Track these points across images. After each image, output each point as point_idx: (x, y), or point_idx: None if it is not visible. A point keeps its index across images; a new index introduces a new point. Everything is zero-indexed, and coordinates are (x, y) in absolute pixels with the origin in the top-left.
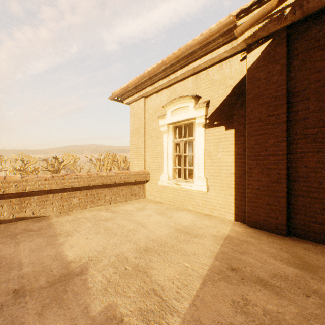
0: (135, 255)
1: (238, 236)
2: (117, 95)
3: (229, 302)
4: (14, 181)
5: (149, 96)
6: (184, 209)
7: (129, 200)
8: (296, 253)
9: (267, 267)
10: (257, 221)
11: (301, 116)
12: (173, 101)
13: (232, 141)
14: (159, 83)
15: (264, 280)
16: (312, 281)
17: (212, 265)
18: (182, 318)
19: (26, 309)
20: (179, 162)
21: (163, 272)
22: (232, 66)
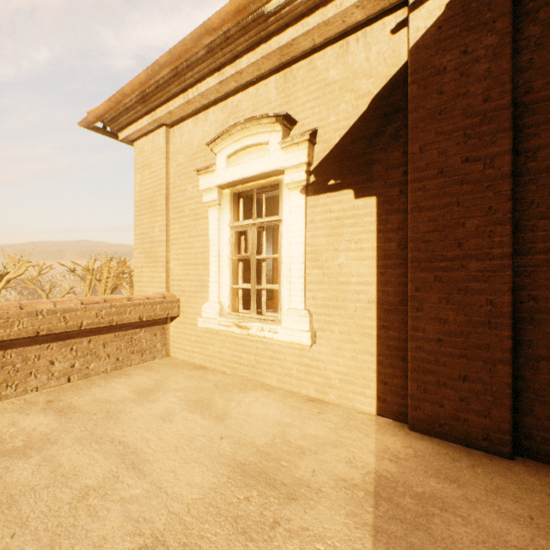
0: None
1: (406, 475)
2: (100, 117)
3: None
4: None
5: (178, 123)
6: (258, 385)
7: (125, 367)
8: None
9: None
10: (435, 418)
11: (546, 161)
12: (233, 131)
13: (371, 224)
14: (198, 89)
15: None
16: None
17: None
18: None
19: None
20: (246, 274)
21: None
22: (372, 46)
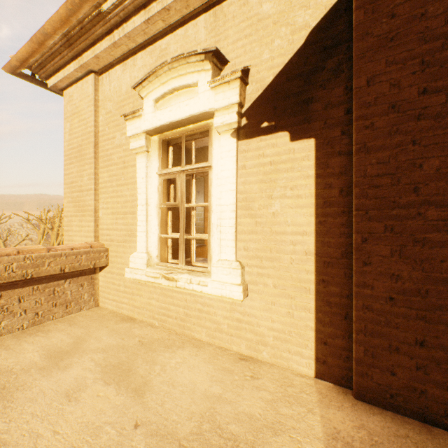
0: None
1: None
2: (23, 60)
3: None
4: None
5: (106, 70)
6: (186, 340)
7: (46, 321)
8: None
9: None
10: (386, 387)
11: None
12: (160, 72)
13: (309, 169)
14: (124, 29)
15: None
16: None
17: None
18: None
19: None
20: (176, 223)
21: None
22: None
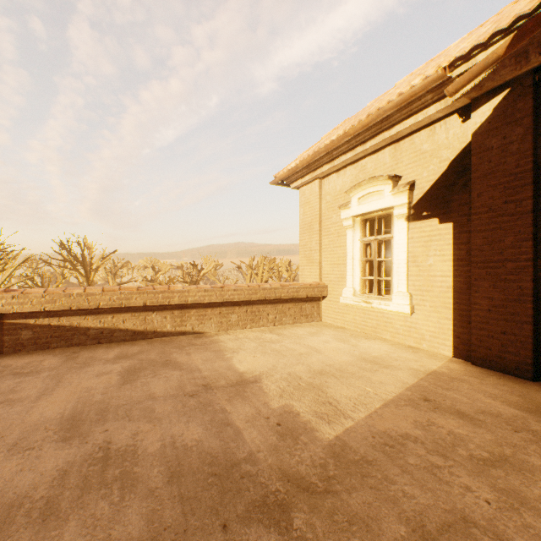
0: (308, 375)
1: (451, 373)
2: (282, 179)
3: (410, 421)
4: (177, 291)
5: (326, 176)
6: (377, 338)
7: (298, 323)
8: (533, 398)
9: (476, 404)
10: (486, 357)
11: None
12: (361, 184)
13: (449, 240)
14: (340, 159)
15: (464, 413)
16: (535, 423)
17: (400, 393)
18: (355, 422)
19: (217, 396)
20: (371, 270)
21: (340, 391)
22: (450, 130)
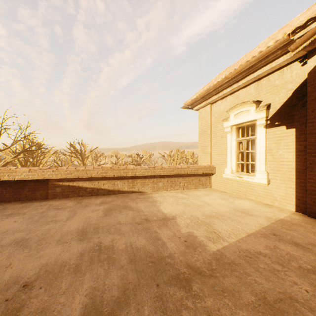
0: (203, 217)
1: (292, 221)
2: (188, 105)
3: (262, 245)
4: (130, 169)
5: (214, 102)
6: (246, 198)
7: (197, 188)
8: None
9: (307, 239)
10: None
11: None
12: (236, 107)
13: (293, 139)
14: (223, 92)
15: (298, 243)
16: None
17: (258, 230)
18: (229, 243)
19: (152, 225)
20: (242, 158)
21: (221, 227)
22: (293, 71)
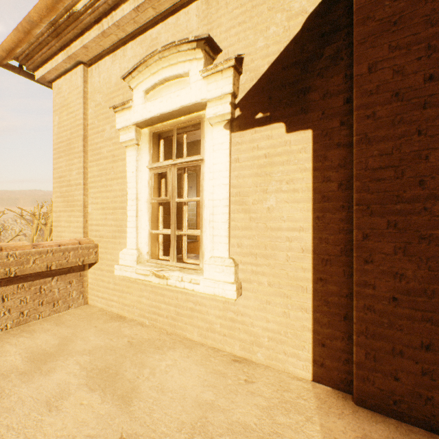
0: None
1: None
2: (10, 50)
3: None
4: None
5: (96, 61)
6: (177, 340)
7: (31, 321)
8: None
9: None
10: (389, 393)
11: None
12: (150, 61)
13: (306, 162)
14: (113, 17)
15: None
16: None
17: None
18: None
19: None
20: (167, 219)
21: None
22: None
